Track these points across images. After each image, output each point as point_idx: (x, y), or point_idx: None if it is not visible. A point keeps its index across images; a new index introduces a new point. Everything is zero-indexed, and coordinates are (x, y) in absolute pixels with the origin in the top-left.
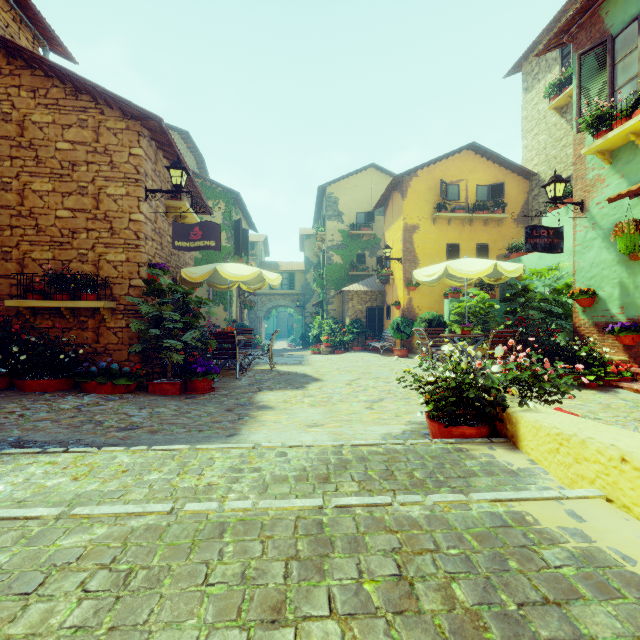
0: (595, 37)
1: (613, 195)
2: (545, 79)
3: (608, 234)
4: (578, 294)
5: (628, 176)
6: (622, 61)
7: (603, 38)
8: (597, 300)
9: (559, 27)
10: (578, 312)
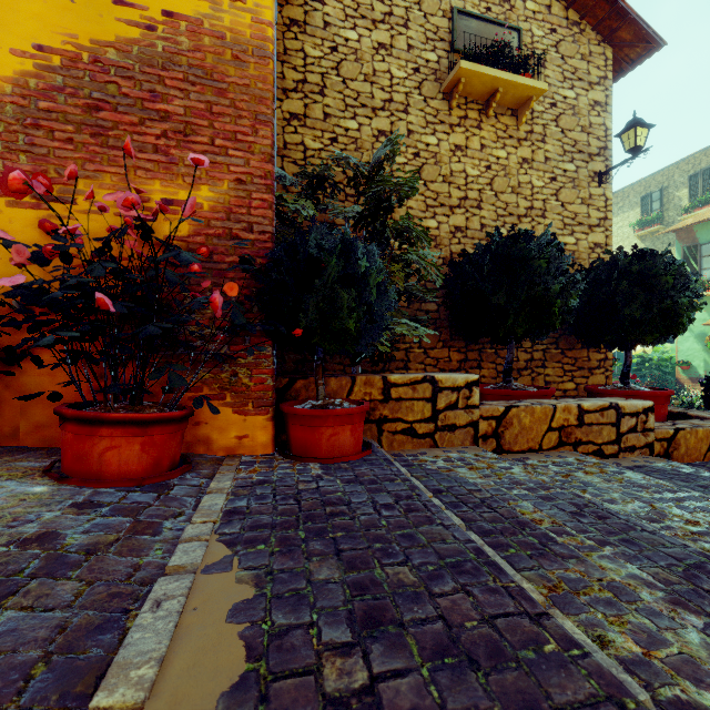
0: (690, 239)
1: (706, 323)
2: (628, 213)
3: (697, 336)
4: (682, 364)
5: (708, 311)
6: (705, 258)
7: (696, 243)
8: (691, 367)
9: (672, 229)
10: (679, 372)
